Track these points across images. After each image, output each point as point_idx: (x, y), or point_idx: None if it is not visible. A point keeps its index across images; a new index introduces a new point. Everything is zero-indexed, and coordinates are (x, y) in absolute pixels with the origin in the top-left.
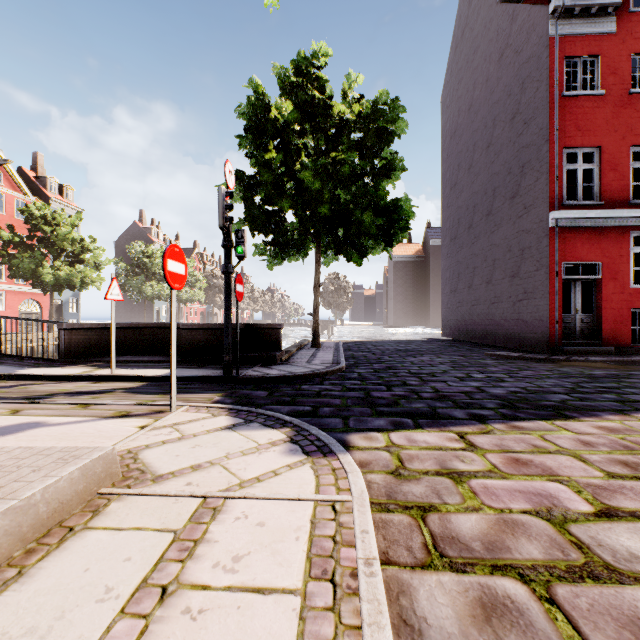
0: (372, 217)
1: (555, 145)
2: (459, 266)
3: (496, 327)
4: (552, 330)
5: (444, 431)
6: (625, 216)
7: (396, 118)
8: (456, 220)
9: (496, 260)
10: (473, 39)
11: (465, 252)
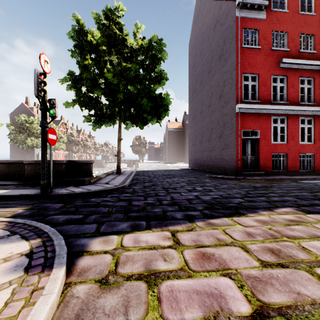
0: (147, 102)
1: (239, 71)
2: (196, 132)
3: (212, 162)
4: (237, 164)
5: (164, 230)
6: (269, 108)
7: (161, 50)
8: (195, 109)
9: (212, 129)
10: (202, 18)
11: (199, 125)
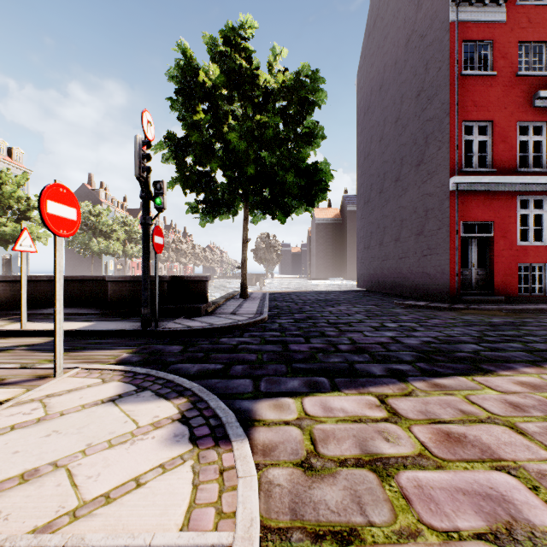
0: (294, 178)
1: (455, 118)
2: (371, 226)
3: (403, 279)
4: (453, 282)
5: (363, 393)
6: (514, 182)
7: (316, 89)
8: (369, 186)
9: (403, 220)
10: (383, 27)
11: (377, 214)
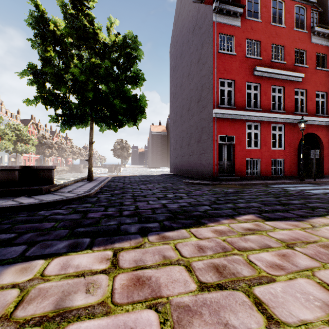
0: (120, 102)
1: (215, 76)
2: (177, 136)
3: (192, 167)
4: (214, 169)
5: (106, 249)
6: (244, 114)
7: (137, 48)
8: (175, 113)
9: (192, 133)
10: (182, 20)
11: (179, 129)
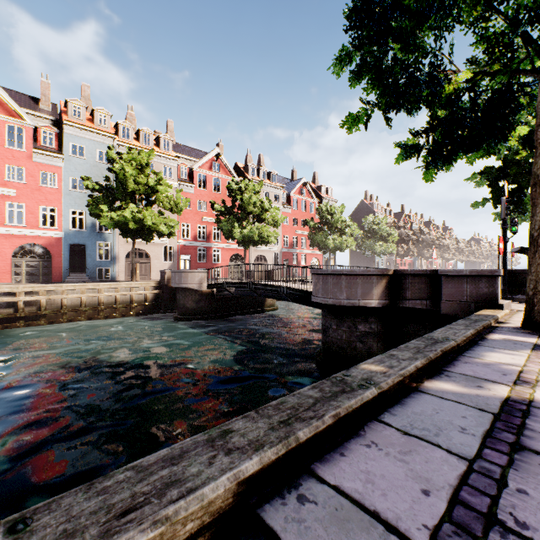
0: None
1: None
2: None
3: None
4: None
5: None
6: None
7: None
8: None
9: None
10: None
11: None
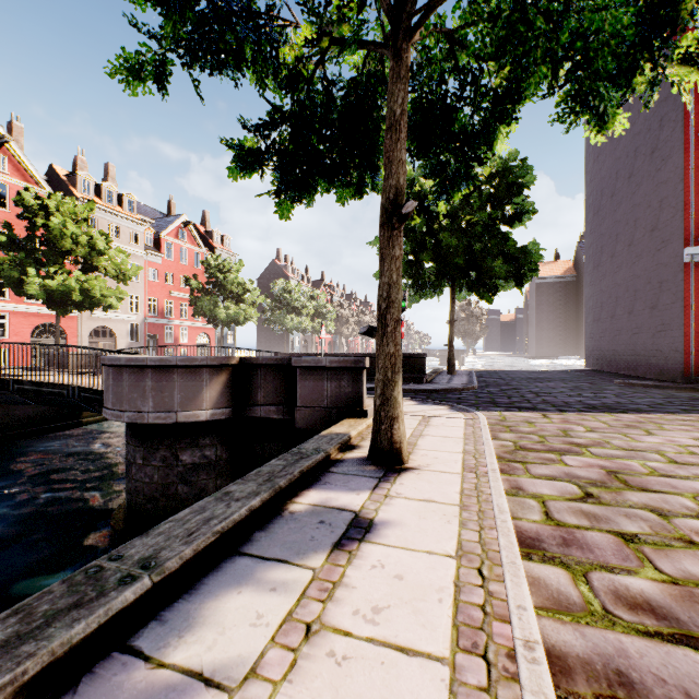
0: (501, 264)
1: (690, 184)
2: (602, 295)
3: (637, 358)
4: (687, 360)
5: (535, 413)
6: None
7: (525, 174)
8: (599, 247)
9: (637, 291)
10: None
11: (608, 281)
